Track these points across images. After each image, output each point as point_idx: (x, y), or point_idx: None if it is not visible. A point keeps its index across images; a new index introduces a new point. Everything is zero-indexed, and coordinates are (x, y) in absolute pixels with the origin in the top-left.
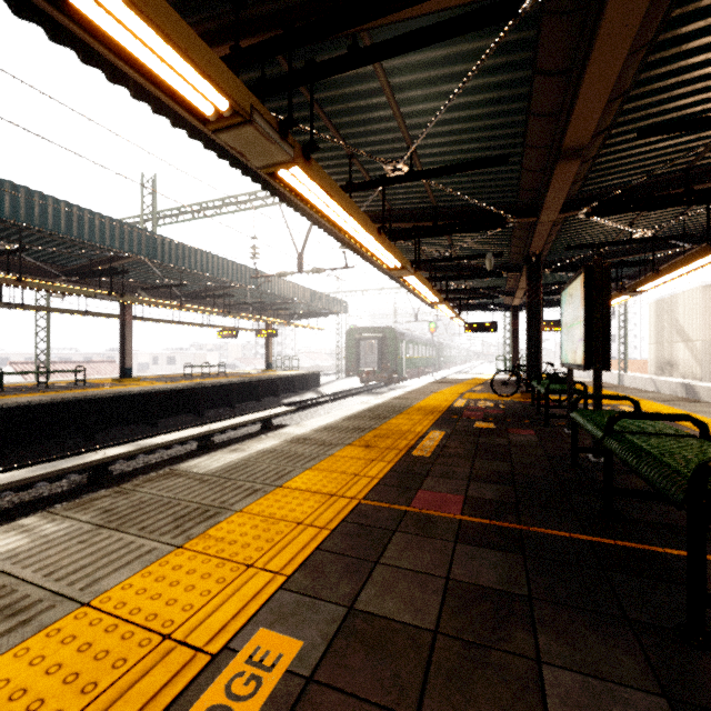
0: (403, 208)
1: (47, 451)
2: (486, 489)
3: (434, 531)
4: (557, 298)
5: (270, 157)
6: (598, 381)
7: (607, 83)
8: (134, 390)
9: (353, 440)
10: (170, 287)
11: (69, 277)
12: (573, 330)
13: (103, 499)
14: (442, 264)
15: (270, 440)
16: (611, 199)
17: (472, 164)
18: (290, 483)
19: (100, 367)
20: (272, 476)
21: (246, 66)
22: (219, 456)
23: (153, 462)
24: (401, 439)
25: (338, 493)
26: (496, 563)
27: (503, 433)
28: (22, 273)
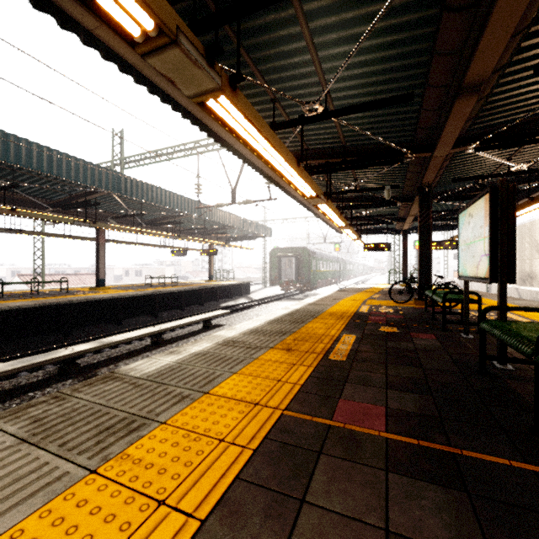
0: (317, 147)
1: (33, 345)
2: (404, 399)
3: (362, 454)
4: (438, 223)
5: (199, 84)
6: (503, 293)
7: (517, 11)
8: (104, 296)
9: (276, 343)
10: (133, 216)
11: (54, 208)
12: (475, 246)
13: (39, 405)
14: (347, 196)
15: (204, 342)
16: (497, 135)
17: (380, 103)
18: (217, 389)
19: (85, 278)
20: (201, 380)
21: (177, 2)
22: (157, 358)
23: (114, 356)
24: (318, 342)
25: (261, 402)
26: (438, 506)
27: (407, 337)
28: (19, 205)
